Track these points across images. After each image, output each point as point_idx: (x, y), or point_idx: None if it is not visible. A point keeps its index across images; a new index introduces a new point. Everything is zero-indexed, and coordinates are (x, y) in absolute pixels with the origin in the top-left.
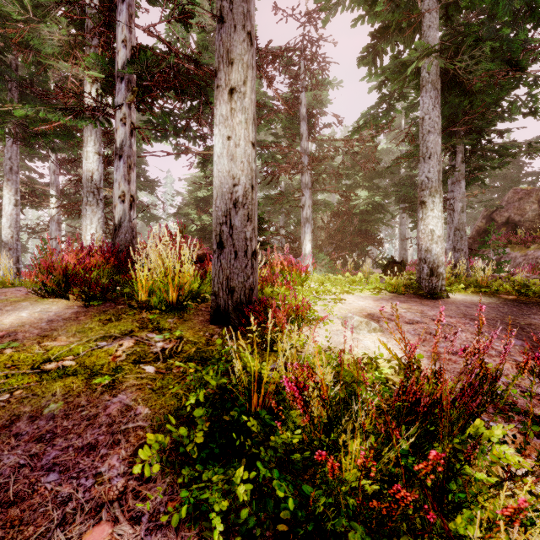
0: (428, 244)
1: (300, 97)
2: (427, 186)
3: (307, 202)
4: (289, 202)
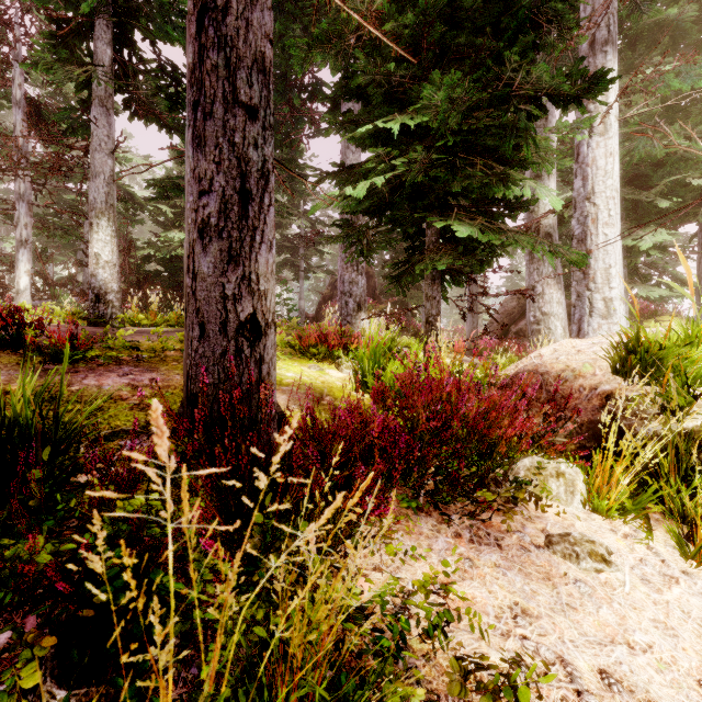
0: (93, 268)
1: (12, 73)
2: (94, 207)
3: (23, 220)
4: (47, 226)
